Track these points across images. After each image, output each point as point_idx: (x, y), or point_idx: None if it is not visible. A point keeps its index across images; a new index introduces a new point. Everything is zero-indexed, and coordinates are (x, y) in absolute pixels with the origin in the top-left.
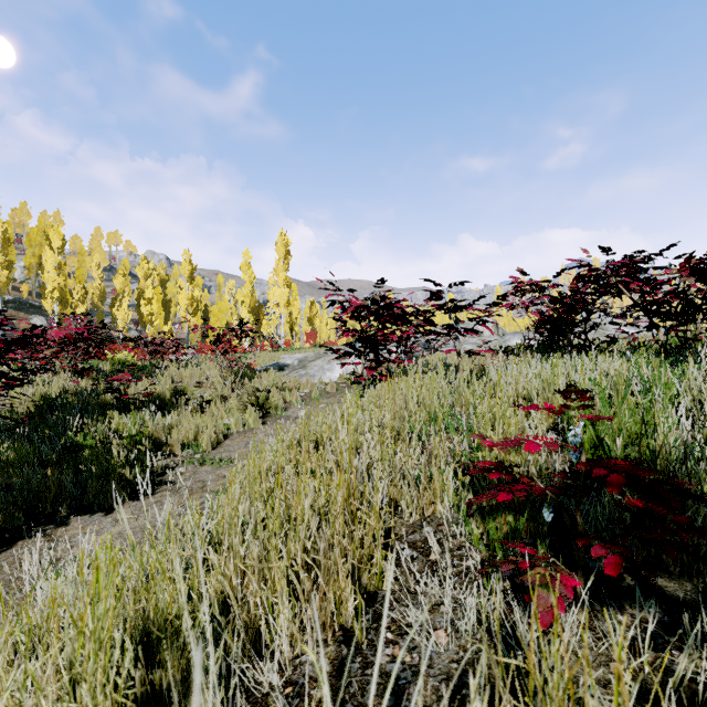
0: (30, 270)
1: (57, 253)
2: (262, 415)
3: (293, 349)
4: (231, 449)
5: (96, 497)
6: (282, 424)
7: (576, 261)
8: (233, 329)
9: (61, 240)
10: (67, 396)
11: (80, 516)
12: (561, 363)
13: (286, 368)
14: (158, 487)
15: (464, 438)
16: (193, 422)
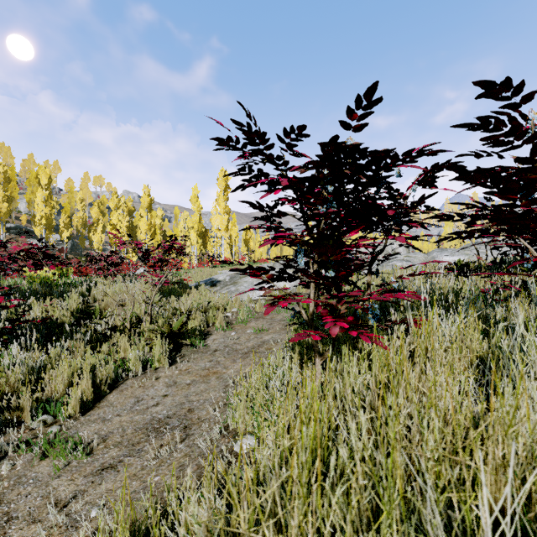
0: (29, 204)
1: (45, 189)
2: (176, 345)
3: (230, 265)
4: (108, 413)
5: None
6: (195, 362)
7: None
8: (165, 246)
9: (48, 178)
10: None
11: None
12: None
13: (218, 284)
14: None
15: None
16: (67, 367)
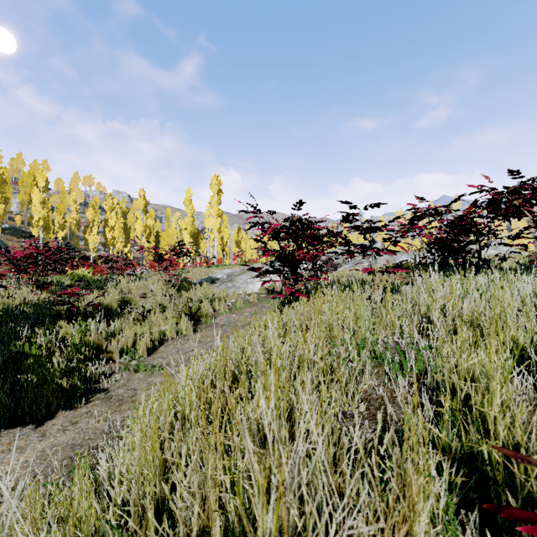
0: (22, 204)
1: (42, 191)
2: (194, 323)
3: (223, 265)
4: (164, 355)
5: (31, 407)
6: (210, 331)
7: (477, 186)
8: (173, 250)
9: (45, 181)
10: (25, 307)
11: (10, 429)
12: (467, 281)
13: (217, 281)
14: (92, 395)
15: (405, 374)
16: (132, 331)
